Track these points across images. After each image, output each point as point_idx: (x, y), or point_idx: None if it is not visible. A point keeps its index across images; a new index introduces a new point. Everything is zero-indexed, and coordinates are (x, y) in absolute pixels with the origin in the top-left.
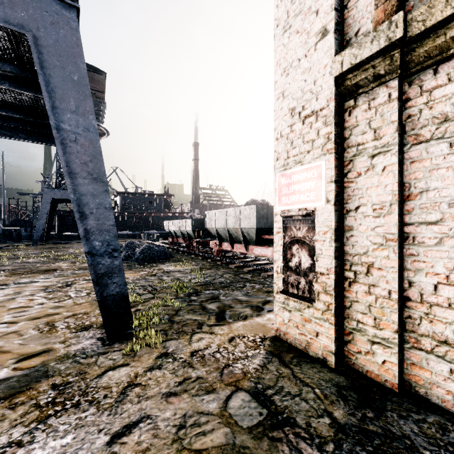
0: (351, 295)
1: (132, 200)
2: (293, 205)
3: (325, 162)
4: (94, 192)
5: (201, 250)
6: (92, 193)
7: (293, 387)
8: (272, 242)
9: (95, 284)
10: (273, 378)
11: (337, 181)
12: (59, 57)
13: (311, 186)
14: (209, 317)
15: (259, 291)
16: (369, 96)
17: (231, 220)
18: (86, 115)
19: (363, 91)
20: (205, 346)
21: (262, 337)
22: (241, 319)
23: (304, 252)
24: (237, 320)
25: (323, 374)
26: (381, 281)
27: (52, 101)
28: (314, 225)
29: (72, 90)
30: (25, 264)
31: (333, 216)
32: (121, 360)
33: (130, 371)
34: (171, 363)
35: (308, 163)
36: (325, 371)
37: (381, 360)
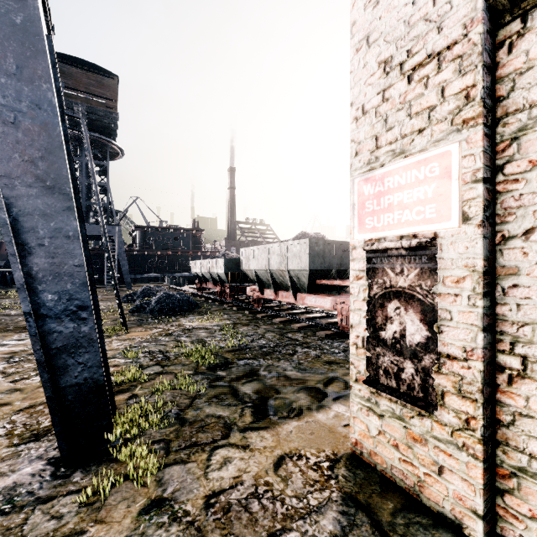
0: (514, 402)
1: (153, 236)
2: (388, 230)
3: (460, 144)
4: (47, 210)
5: (237, 297)
6: (43, 211)
7: None
8: (329, 289)
9: (42, 368)
10: None
11: (486, 180)
12: None
13: (426, 194)
14: (242, 411)
15: (316, 362)
16: None
17: (275, 260)
18: (35, 82)
19: None
20: (232, 480)
21: (330, 457)
22: (293, 416)
23: (412, 314)
24: (287, 417)
25: None
26: None
27: None
28: (435, 266)
29: (11, 39)
30: (2, 318)
31: (478, 248)
32: (73, 518)
33: None
34: (165, 529)
35: (419, 152)
36: None
37: None
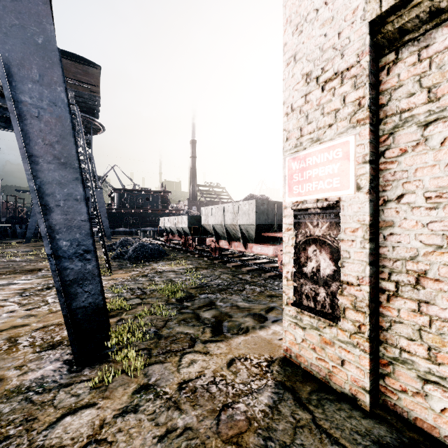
0: (391, 313)
1: (128, 197)
2: (308, 195)
3: (355, 136)
4: (62, 180)
5: (198, 247)
6: (59, 181)
7: (318, 447)
8: (272, 240)
9: (60, 295)
10: (288, 429)
11: (372, 162)
12: (18, 15)
13: (333, 170)
14: (204, 330)
15: (260, 296)
16: (419, 43)
17: (229, 217)
18: (52, 86)
19: (411, 38)
20: (197, 373)
21: (268, 359)
22: (242, 333)
23: (324, 254)
24: (237, 334)
25: (355, 421)
26: (440, 297)
27: (7, 67)
28: (339, 221)
29: (35, 55)
30: (10, 263)
31: (366, 208)
32: (87, 396)
33: (96, 416)
34: (151, 402)
35: (329, 140)
36: (357, 416)
37: (439, 407)
